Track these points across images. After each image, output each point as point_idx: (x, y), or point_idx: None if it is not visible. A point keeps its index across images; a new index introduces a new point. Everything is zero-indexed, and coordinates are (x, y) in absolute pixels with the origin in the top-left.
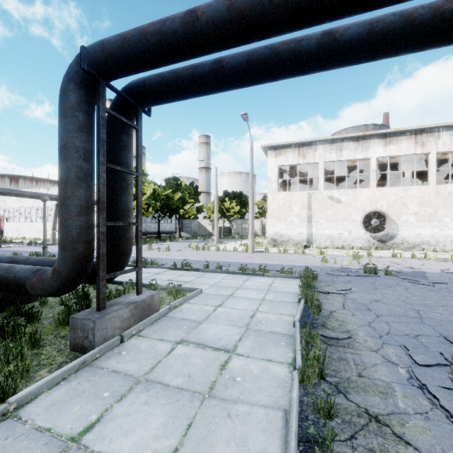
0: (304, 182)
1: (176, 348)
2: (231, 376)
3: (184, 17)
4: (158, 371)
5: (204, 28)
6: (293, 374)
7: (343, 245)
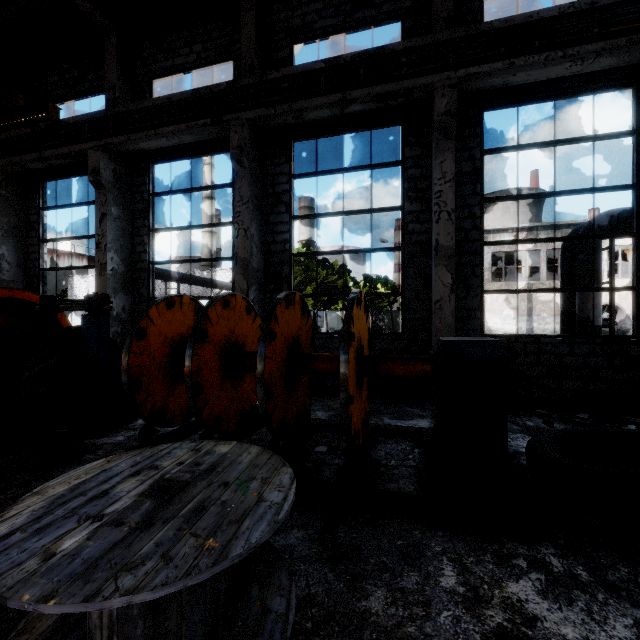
0: None
1: None
2: None
3: None
4: None
5: None
6: None
7: None
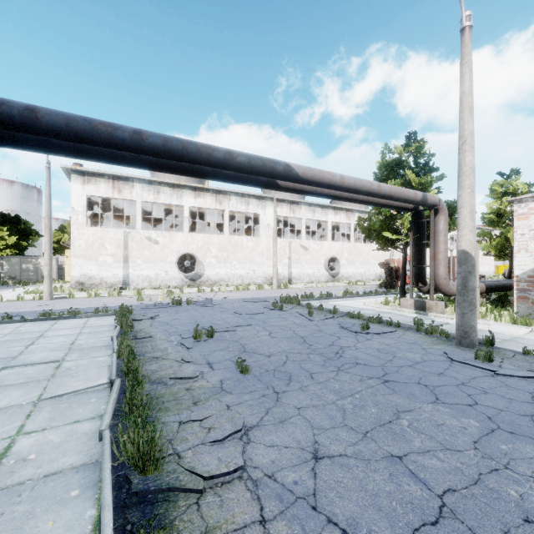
0: (119, 216)
1: (1, 372)
2: (66, 369)
3: (23, 111)
4: None
5: (44, 126)
6: (113, 354)
7: (161, 285)
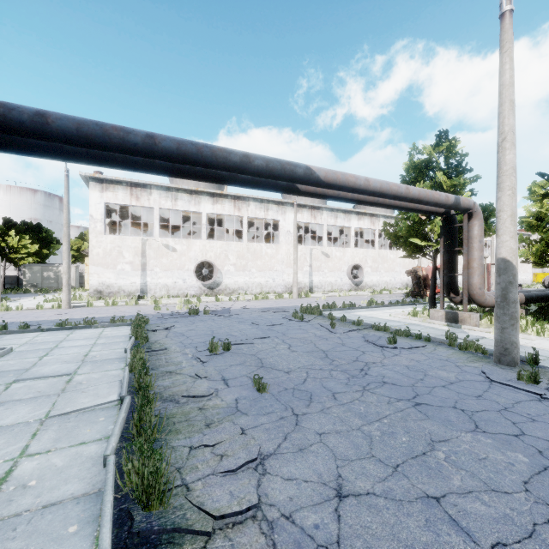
0: (138, 223)
1: (12, 386)
2: (77, 383)
3: (33, 116)
4: (3, 398)
5: (54, 132)
6: (125, 368)
7: (178, 293)
